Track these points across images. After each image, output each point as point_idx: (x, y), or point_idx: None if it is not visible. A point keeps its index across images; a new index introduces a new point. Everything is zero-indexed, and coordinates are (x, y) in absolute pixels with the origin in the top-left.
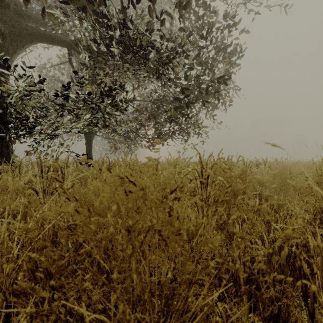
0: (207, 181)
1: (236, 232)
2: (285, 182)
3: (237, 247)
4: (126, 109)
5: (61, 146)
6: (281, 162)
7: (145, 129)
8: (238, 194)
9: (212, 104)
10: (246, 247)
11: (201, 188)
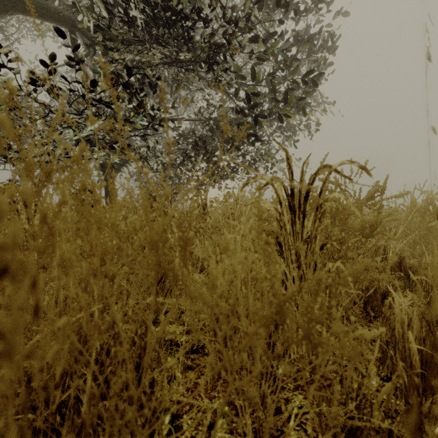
0: (304, 208)
1: (396, 319)
2: (431, 227)
3: (400, 357)
4: (160, 124)
5: None
6: (423, 192)
7: (192, 161)
8: (372, 233)
9: (291, 128)
10: (423, 357)
11: (292, 222)
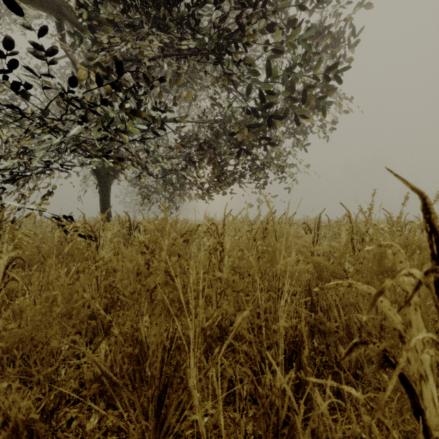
0: None
1: None
2: None
3: None
4: (161, 126)
5: (48, 193)
6: None
7: (196, 167)
8: None
9: (302, 129)
10: None
11: None
